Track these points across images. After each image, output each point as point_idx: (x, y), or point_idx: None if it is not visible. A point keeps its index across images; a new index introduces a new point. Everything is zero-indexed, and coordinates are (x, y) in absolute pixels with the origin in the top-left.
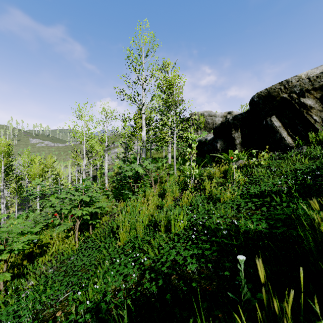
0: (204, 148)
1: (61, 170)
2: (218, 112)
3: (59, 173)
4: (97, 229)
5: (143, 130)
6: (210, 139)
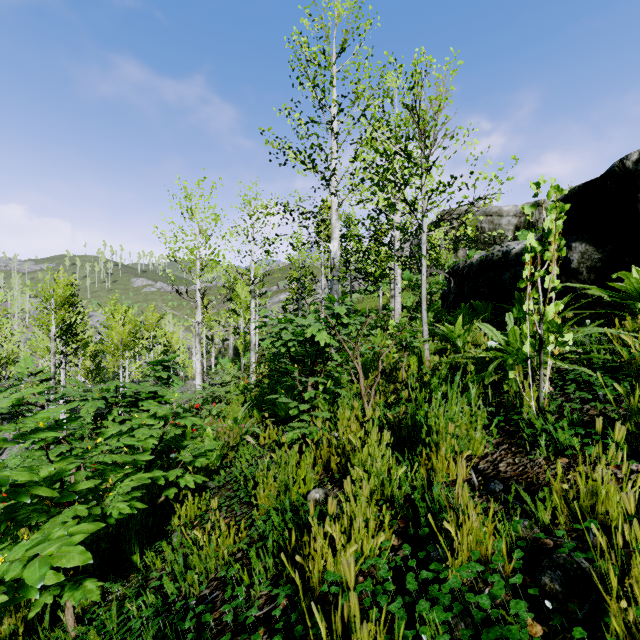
0: (502, 275)
1: (174, 335)
2: (506, 206)
3: (171, 342)
4: (138, 569)
5: (332, 239)
6: (522, 249)
